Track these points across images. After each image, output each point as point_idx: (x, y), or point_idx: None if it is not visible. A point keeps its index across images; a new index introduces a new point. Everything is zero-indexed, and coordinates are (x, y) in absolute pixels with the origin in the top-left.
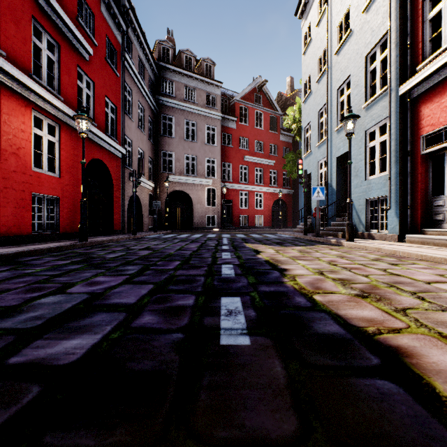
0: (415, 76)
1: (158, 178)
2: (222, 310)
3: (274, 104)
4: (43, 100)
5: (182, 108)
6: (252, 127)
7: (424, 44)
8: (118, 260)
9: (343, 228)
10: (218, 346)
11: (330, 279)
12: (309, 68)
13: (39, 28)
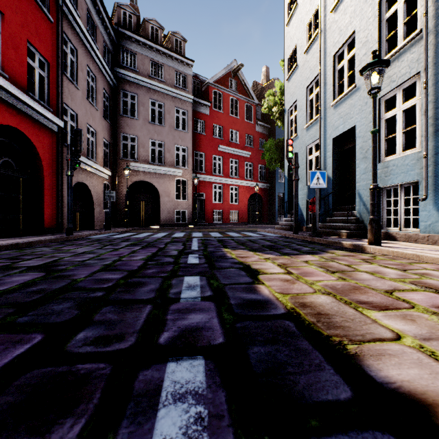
0: None
1: (117, 165)
2: None
3: (249, 92)
4: None
5: (147, 85)
6: (227, 114)
7: None
8: None
9: (347, 225)
10: None
11: None
12: (294, 39)
13: None
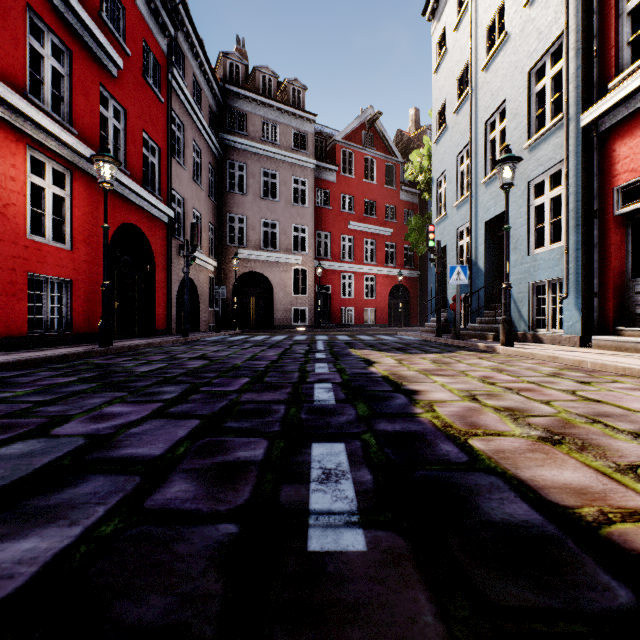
0: (606, 97)
1: (223, 253)
2: (313, 470)
3: (391, 147)
4: (45, 133)
5: (258, 152)
6: (360, 180)
7: (620, 49)
8: (152, 377)
9: (495, 326)
10: (303, 556)
11: (490, 409)
12: (443, 93)
13: (39, 25)
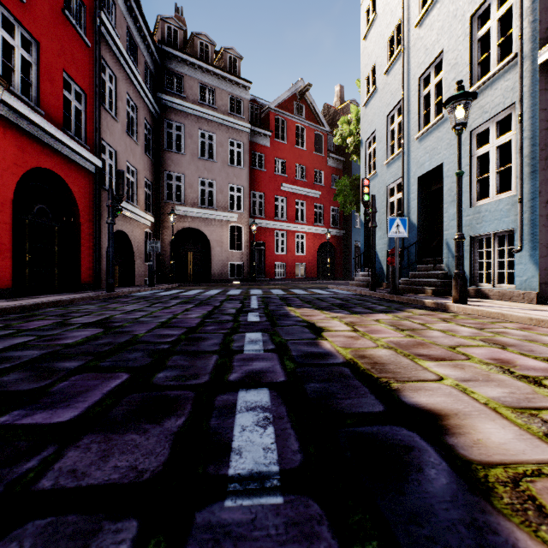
0: None
1: (161, 210)
2: None
3: (319, 117)
4: None
5: (195, 113)
6: (291, 146)
7: None
8: None
9: (432, 280)
10: None
11: None
12: (372, 57)
13: None
